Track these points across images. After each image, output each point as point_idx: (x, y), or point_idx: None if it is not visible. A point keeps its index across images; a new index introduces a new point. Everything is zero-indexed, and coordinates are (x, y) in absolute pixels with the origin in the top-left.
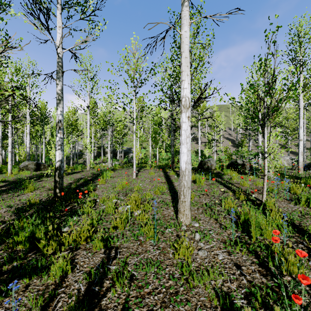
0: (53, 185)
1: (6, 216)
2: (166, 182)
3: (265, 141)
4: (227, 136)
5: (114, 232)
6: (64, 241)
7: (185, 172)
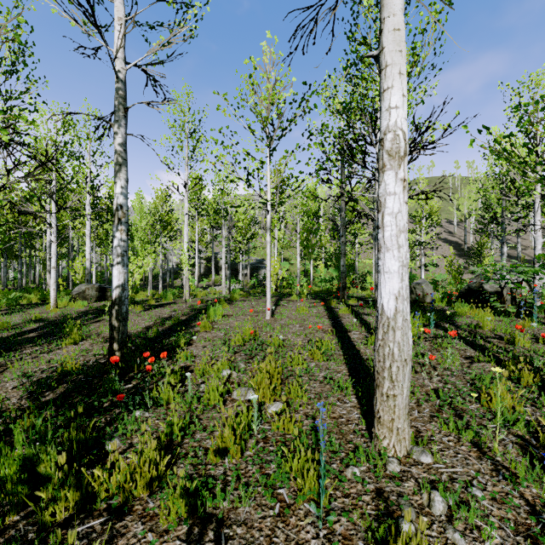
0: None
1: (11, 400)
2: (334, 332)
3: None
4: (445, 236)
5: (218, 464)
6: (97, 487)
7: (394, 321)
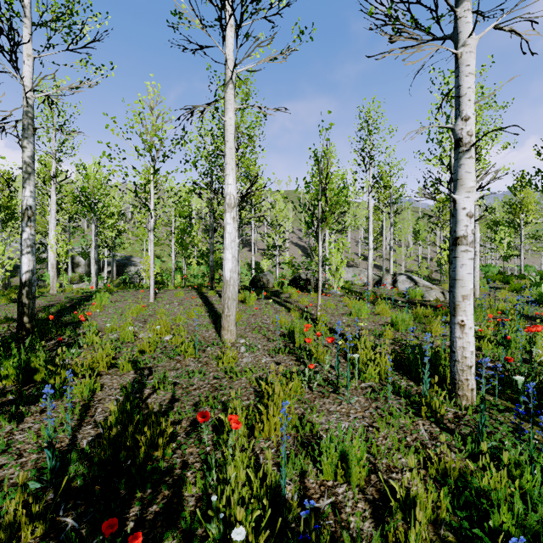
0: (0, 317)
1: None
2: (204, 304)
3: (319, 248)
4: (296, 241)
5: (141, 357)
6: (76, 368)
7: (230, 282)
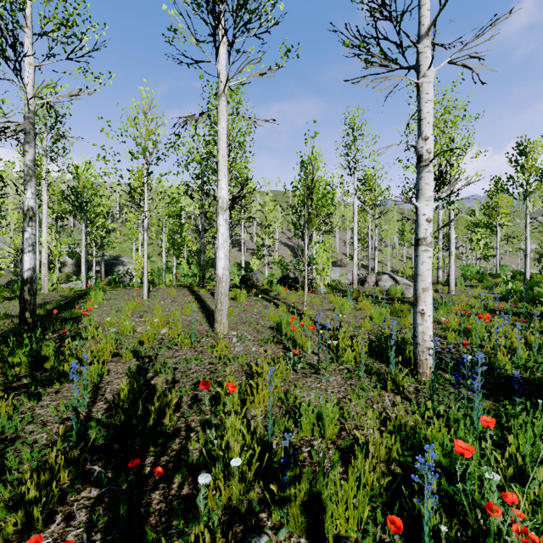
0: None
1: None
2: (196, 301)
3: (306, 248)
4: (286, 241)
5: (141, 347)
6: (83, 357)
7: (222, 279)
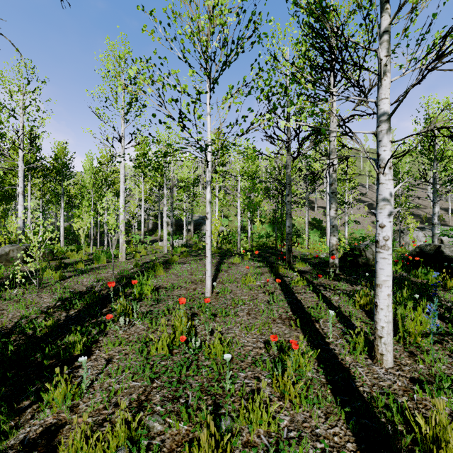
0: None
1: None
2: (297, 324)
3: None
4: (359, 197)
5: None
6: None
7: None
